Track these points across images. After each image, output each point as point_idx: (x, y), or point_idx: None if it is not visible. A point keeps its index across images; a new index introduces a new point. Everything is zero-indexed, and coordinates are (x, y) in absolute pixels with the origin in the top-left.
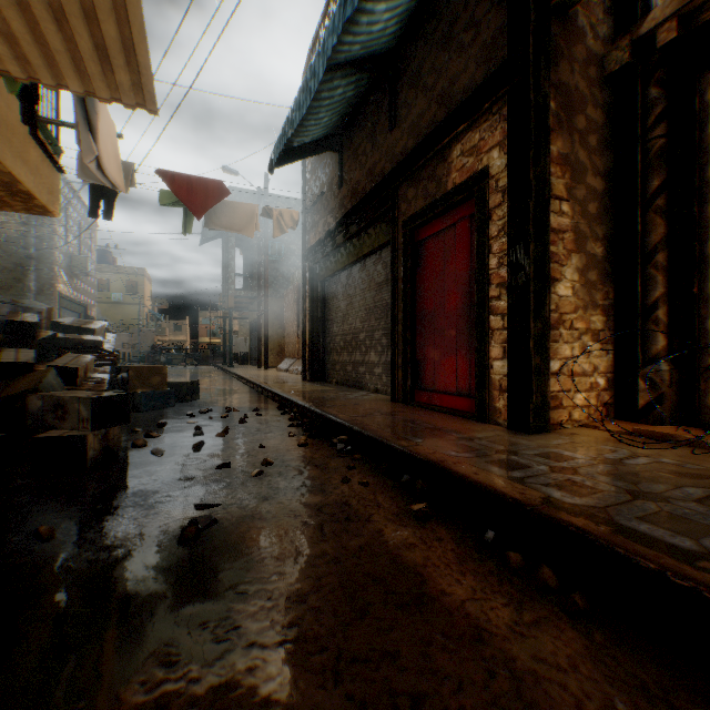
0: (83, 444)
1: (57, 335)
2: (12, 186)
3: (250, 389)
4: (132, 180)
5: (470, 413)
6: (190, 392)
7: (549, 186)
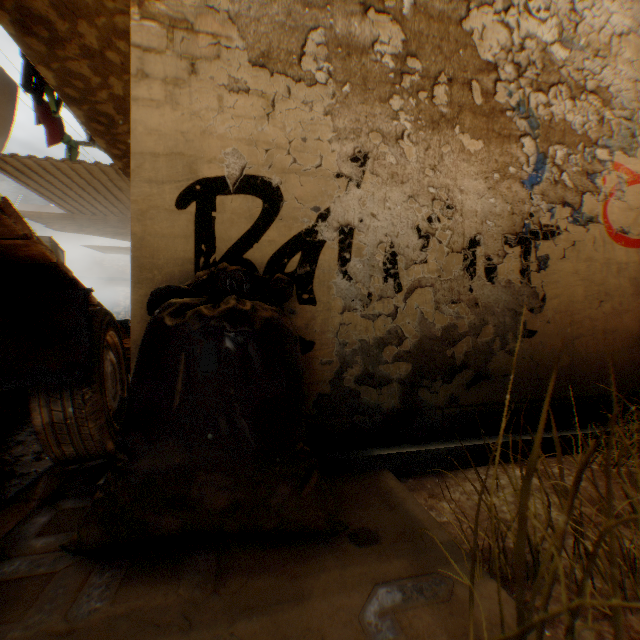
0: None
1: None
2: (24, 16)
3: None
4: None
5: None
6: None
7: None
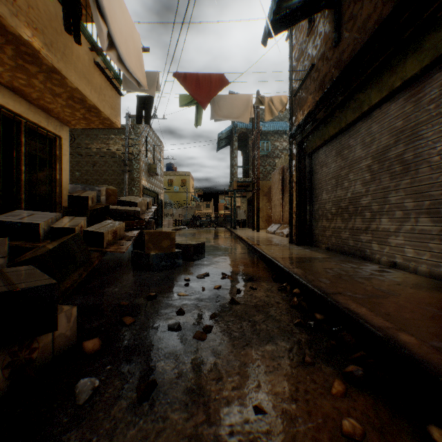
0: None
1: (107, 207)
2: (84, 103)
3: (245, 249)
4: (157, 85)
5: None
6: (196, 252)
7: None
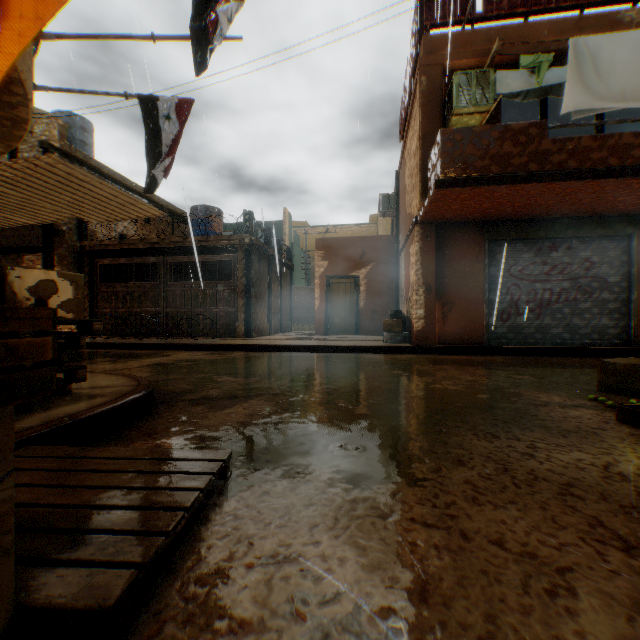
0: None
1: None
2: None
3: None
4: None
5: None
6: None
7: None
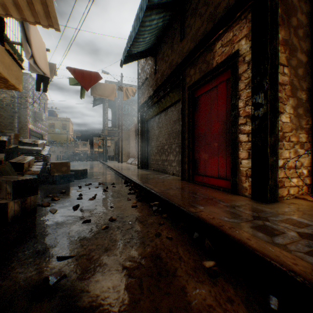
0: (6, 208)
1: (18, 147)
2: None
3: (112, 173)
4: (55, 72)
5: (226, 188)
6: (82, 174)
7: (277, 57)
